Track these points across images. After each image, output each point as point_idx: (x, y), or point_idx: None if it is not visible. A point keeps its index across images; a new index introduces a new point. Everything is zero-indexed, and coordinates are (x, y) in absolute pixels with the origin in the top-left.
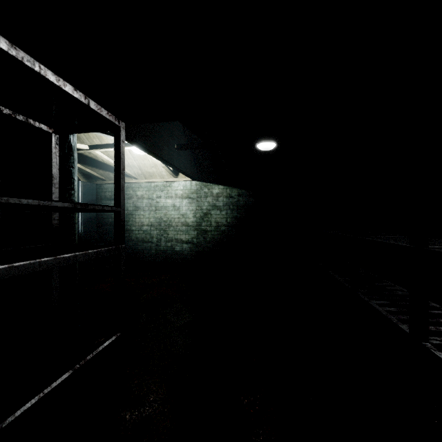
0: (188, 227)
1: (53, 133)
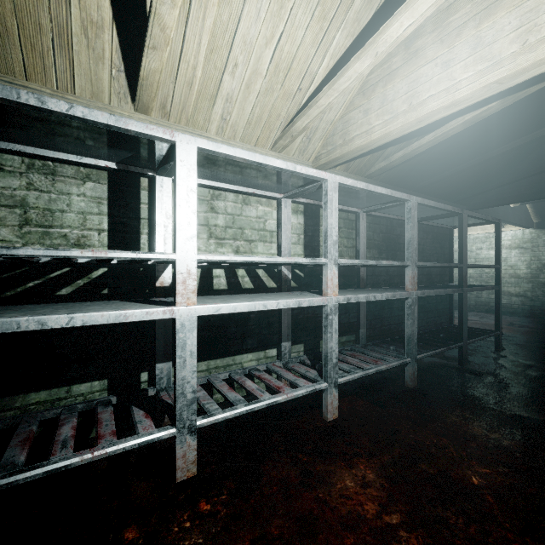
0: (519, 279)
1: (452, 229)
